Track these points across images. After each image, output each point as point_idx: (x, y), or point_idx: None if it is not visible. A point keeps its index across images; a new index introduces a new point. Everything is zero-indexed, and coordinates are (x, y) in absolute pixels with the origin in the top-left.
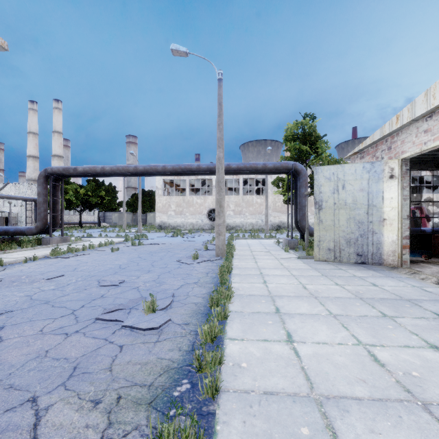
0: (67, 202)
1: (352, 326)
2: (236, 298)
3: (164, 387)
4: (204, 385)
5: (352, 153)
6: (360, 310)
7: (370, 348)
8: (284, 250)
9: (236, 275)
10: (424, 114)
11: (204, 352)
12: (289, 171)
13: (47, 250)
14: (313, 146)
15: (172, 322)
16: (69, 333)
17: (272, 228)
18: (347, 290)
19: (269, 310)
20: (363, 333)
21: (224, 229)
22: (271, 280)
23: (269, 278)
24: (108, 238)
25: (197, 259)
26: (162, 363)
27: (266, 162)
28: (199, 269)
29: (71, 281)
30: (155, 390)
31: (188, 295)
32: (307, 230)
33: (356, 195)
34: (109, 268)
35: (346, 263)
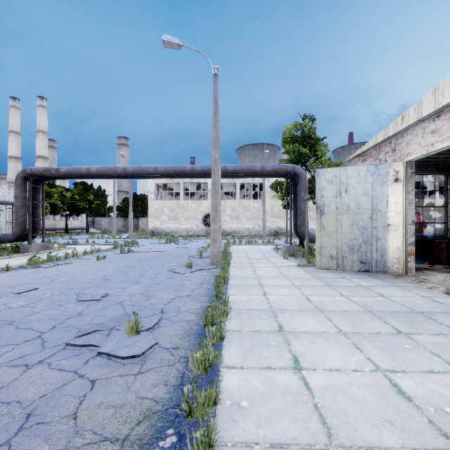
0: (52, 206)
1: (365, 346)
2: (233, 313)
3: (142, 443)
4: (194, 441)
5: (354, 155)
6: (371, 326)
7: (390, 375)
8: (283, 257)
9: (234, 286)
10: (432, 113)
11: (195, 391)
12: (288, 174)
13: (25, 258)
14: (312, 149)
15: (159, 345)
16: (30, 364)
17: (270, 233)
18: (354, 302)
19: (272, 328)
20: (380, 356)
21: (220, 235)
22: (272, 291)
23: (270, 289)
24: (96, 245)
25: (190, 268)
26: (142, 405)
27: (264, 165)
28: (192, 279)
29: (45, 295)
30: (130, 448)
31: (179, 311)
32: (307, 236)
33: (359, 199)
34: (92, 279)
35: (348, 271)
